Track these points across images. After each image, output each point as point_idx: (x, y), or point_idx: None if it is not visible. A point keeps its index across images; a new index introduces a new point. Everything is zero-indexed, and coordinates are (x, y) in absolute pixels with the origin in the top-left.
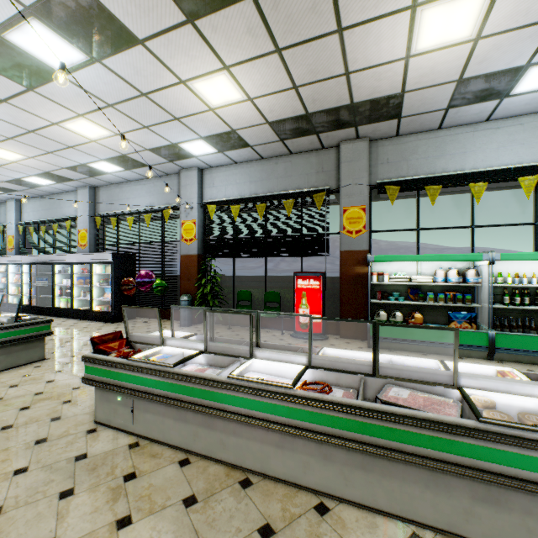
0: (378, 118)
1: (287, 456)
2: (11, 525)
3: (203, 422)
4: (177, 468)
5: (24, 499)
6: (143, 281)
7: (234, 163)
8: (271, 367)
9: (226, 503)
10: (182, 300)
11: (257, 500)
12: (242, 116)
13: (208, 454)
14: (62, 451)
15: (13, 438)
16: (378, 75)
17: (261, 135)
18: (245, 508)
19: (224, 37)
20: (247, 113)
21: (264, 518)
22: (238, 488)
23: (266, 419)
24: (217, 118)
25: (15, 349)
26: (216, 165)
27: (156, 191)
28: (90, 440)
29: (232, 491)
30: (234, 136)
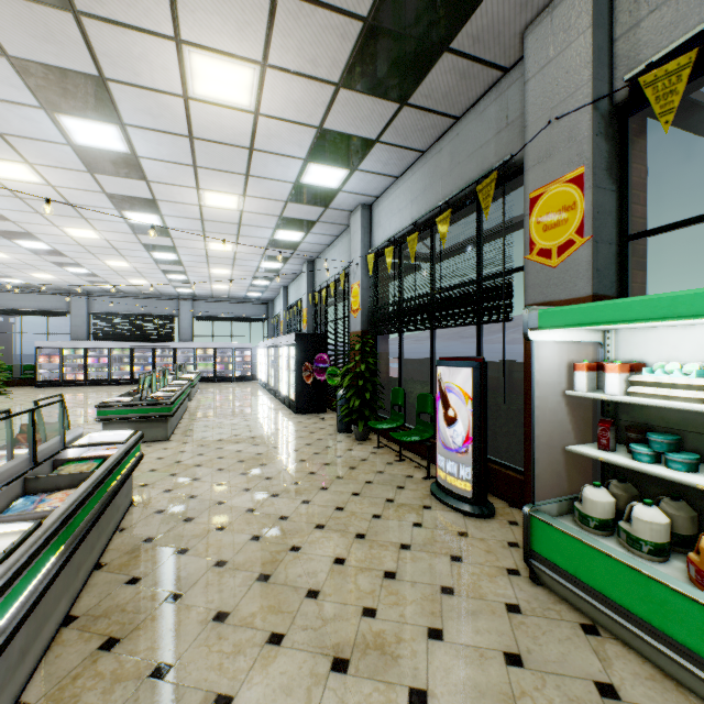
0: None
1: None
2: None
3: None
4: None
5: None
6: (318, 367)
7: (394, 179)
8: None
9: None
10: (337, 395)
11: None
12: (296, 99)
13: None
14: None
15: None
16: None
17: (362, 114)
18: None
19: None
20: (293, 89)
21: None
22: None
23: None
24: (280, 123)
25: (141, 425)
26: (377, 191)
27: (342, 251)
28: None
29: None
30: (334, 137)
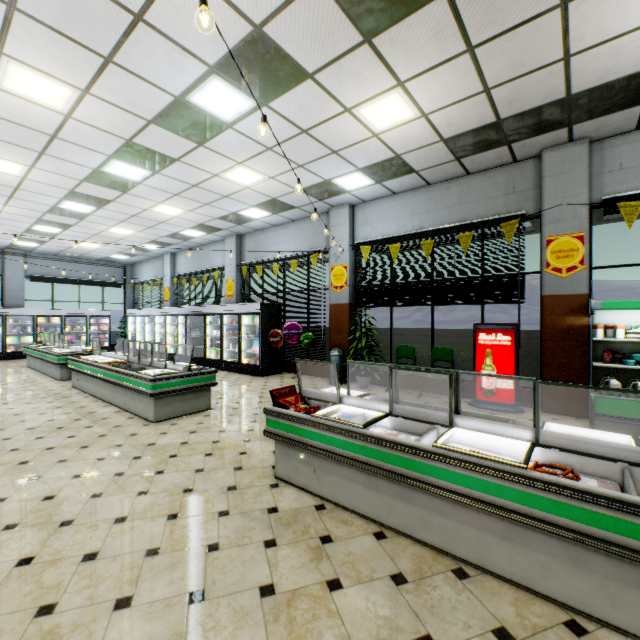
0: (608, 109)
1: (515, 551)
2: (231, 562)
3: (400, 494)
4: (374, 540)
5: (235, 541)
6: (290, 333)
7: (391, 194)
8: (480, 440)
9: (442, 590)
10: (333, 355)
11: (481, 596)
12: (411, 137)
13: (406, 531)
14: (254, 501)
15: (208, 481)
16: (617, 49)
17: (430, 157)
18: (467, 601)
19: (403, 49)
20: (418, 132)
21: (496, 619)
22: (452, 577)
23: (487, 501)
24: (380, 145)
25: (188, 397)
26: (370, 198)
27: (302, 234)
28: (275, 494)
29: (446, 579)
30: (397, 162)
